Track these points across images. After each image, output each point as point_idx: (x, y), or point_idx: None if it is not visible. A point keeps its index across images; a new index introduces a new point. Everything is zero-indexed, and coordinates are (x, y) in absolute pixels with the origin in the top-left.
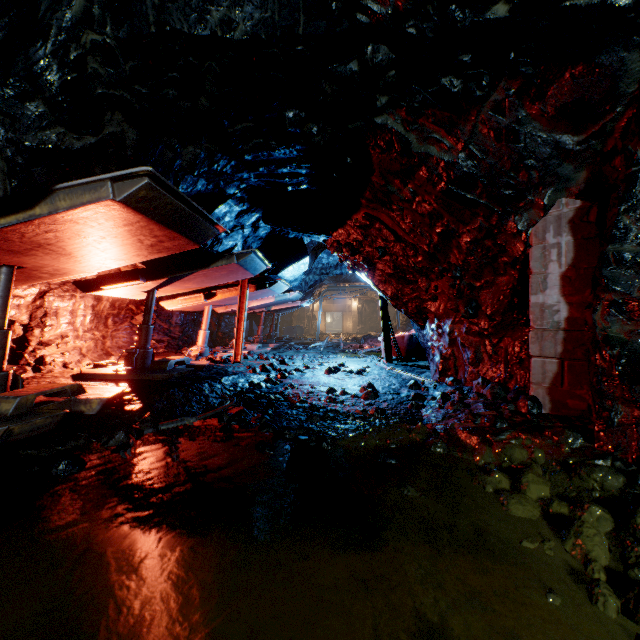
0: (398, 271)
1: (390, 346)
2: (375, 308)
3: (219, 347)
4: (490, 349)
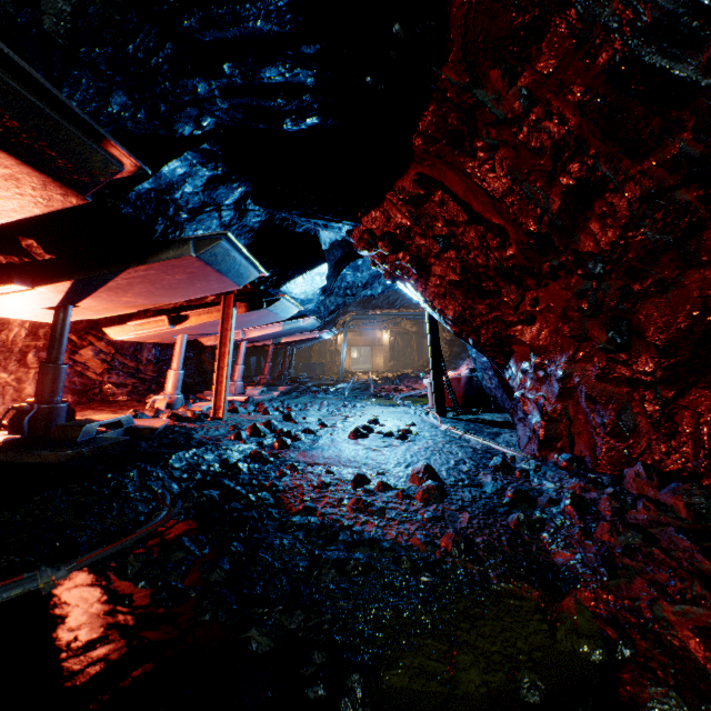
0: (468, 276)
1: (443, 392)
2: (410, 341)
3: (208, 392)
4: (657, 410)
